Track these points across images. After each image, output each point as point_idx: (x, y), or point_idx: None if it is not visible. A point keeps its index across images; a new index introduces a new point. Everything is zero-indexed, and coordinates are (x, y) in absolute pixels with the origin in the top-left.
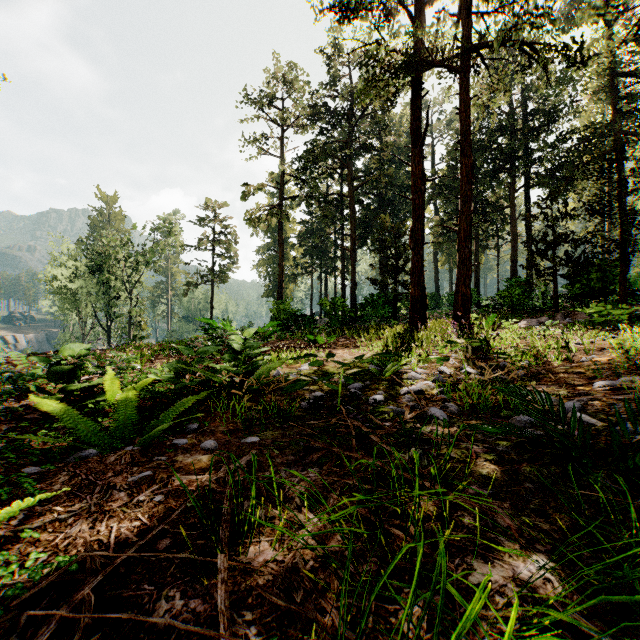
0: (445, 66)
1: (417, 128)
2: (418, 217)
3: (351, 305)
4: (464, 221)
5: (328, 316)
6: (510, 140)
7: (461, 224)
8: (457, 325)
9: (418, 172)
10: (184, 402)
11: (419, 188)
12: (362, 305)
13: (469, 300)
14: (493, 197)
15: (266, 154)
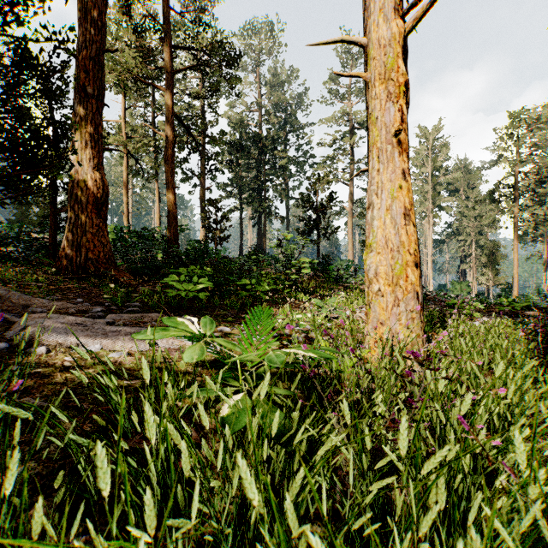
0: None
1: None
2: None
3: None
4: None
5: None
6: None
7: None
8: None
9: None
10: None
11: None
12: None
13: None
14: None
15: None
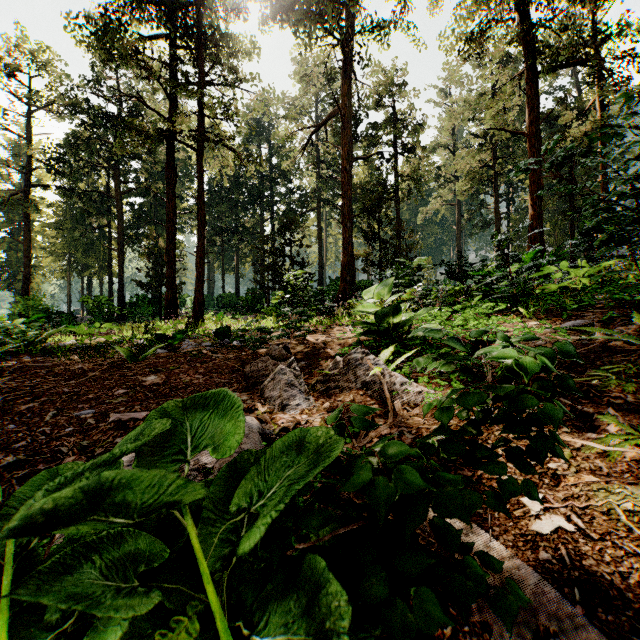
0: (187, 144)
1: (171, 175)
2: (171, 240)
3: (119, 303)
4: (200, 251)
5: (91, 313)
6: (260, 183)
7: (198, 252)
8: (193, 319)
9: (171, 207)
10: (3, 347)
11: (172, 219)
12: (131, 304)
13: (202, 303)
14: (249, 223)
15: (5, 129)
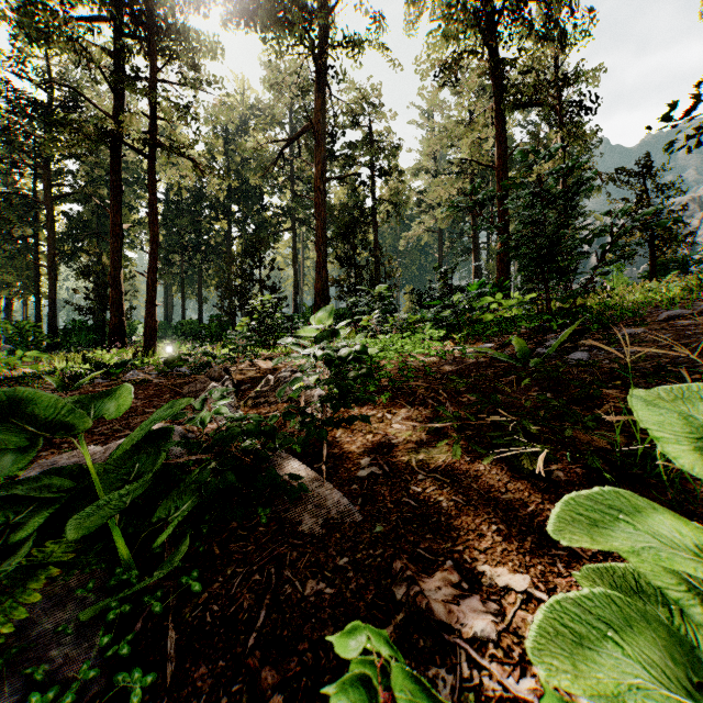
0: (136, 148)
1: (116, 182)
2: (117, 258)
3: (49, 330)
4: (152, 271)
5: (12, 342)
6: (226, 196)
7: (150, 273)
8: (144, 348)
9: (117, 219)
10: None
11: (118, 233)
12: (66, 331)
13: (155, 330)
14: (215, 240)
15: None
